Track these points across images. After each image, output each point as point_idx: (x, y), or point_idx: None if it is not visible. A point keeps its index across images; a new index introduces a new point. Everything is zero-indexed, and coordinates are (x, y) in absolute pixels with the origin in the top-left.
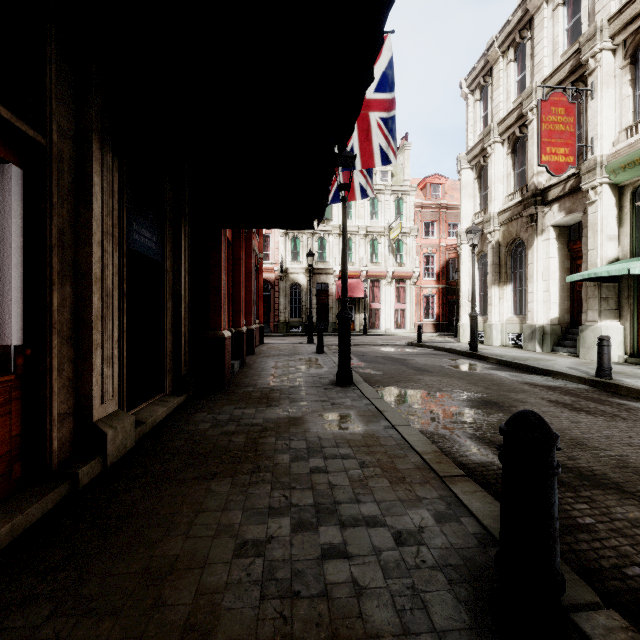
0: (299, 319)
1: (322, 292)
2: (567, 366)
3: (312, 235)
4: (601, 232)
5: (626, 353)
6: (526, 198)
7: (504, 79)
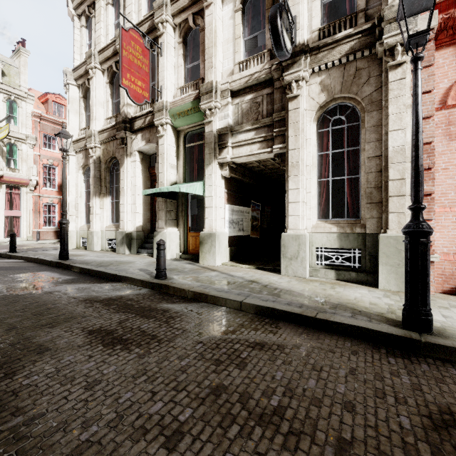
0: None
1: None
2: (140, 268)
3: None
4: (167, 160)
5: (181, 251)
6: (119, 122)
7: (105, 17)
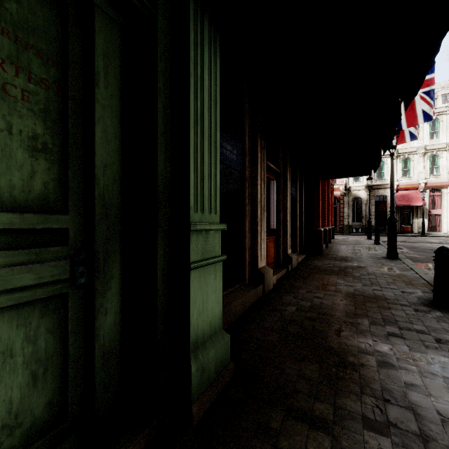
0: (360, 223)
1: (380, 202)
2: None
3: None
4: None
5: None
6: None
7: None
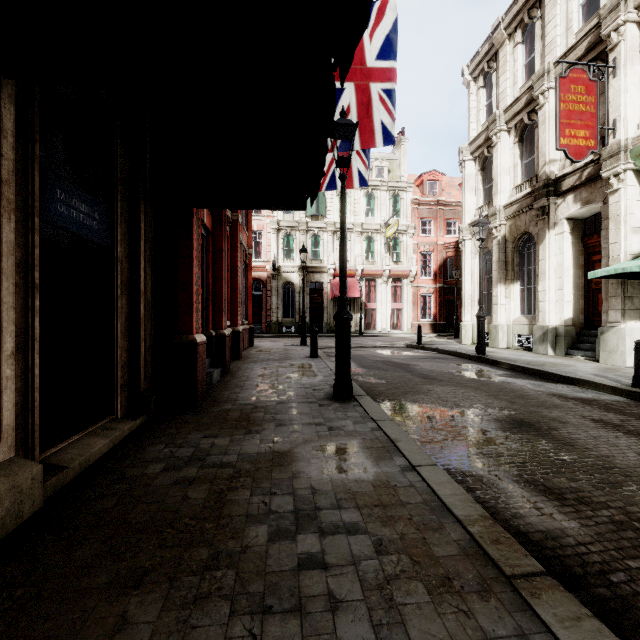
0: (292, 319)
1: (316, 291)
2: (592, 373)
3: (306, 232)
4: (625, 224)
5: None
6: (537, 189)
7: (510, 63)
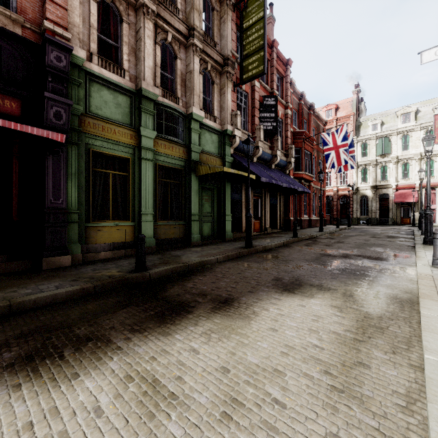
0: (366, 216)
1: (384, 199)
2: None
3: (376, 165)
4: None
5: None
6: None
7: None
